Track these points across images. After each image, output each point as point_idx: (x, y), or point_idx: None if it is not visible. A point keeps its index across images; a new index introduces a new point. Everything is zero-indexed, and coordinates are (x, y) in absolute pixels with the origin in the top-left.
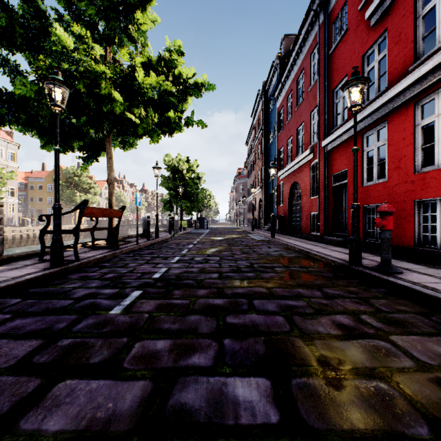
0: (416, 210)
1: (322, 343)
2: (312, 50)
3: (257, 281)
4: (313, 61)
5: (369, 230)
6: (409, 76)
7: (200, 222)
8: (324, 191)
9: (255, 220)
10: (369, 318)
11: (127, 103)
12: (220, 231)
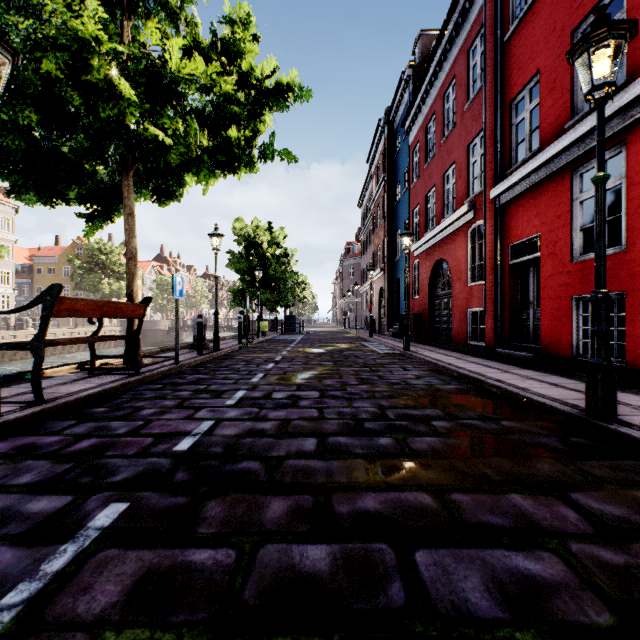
0: None
1: None
2: (471, 41)
3: (404, 464)
4: (474, 60)
5: (585, 340)
6: None
7: (290, 323)
8: (495, 273)
9: (373, 321)
10: None
11: (147, 104)
12: (320, 337)
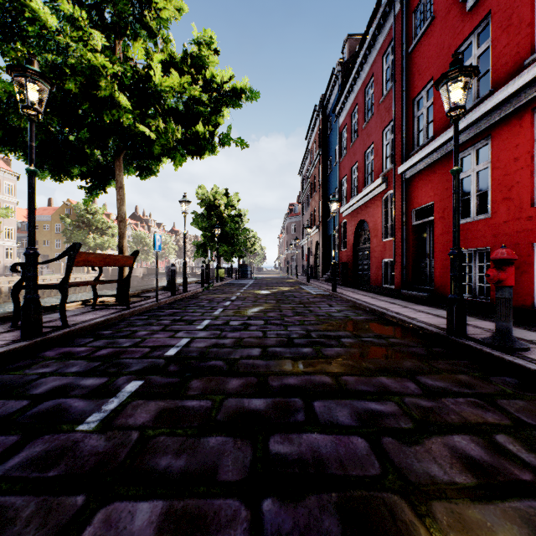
0: (535, 257)
1: (446, 511)
2: (385, 50)
3: (317, 362)
4: (387, 64)
5: (464, 283)
6: (526, 72)
7: (242, 270)
8: (402, 232)
9: (310, 269)
10: (511, 442)
11: (138, 111)
12: (267, 282)
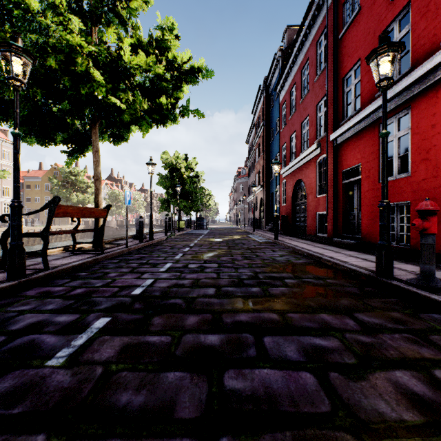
0: None
1: None
2: (319, 37)
3: (265, 300)
4: (320, 49)
5: None
6: None
7: (199, 222)
8: (333, 189)
9: (256, 221)
10: None
11: (110, 84)
12: (220, 231)
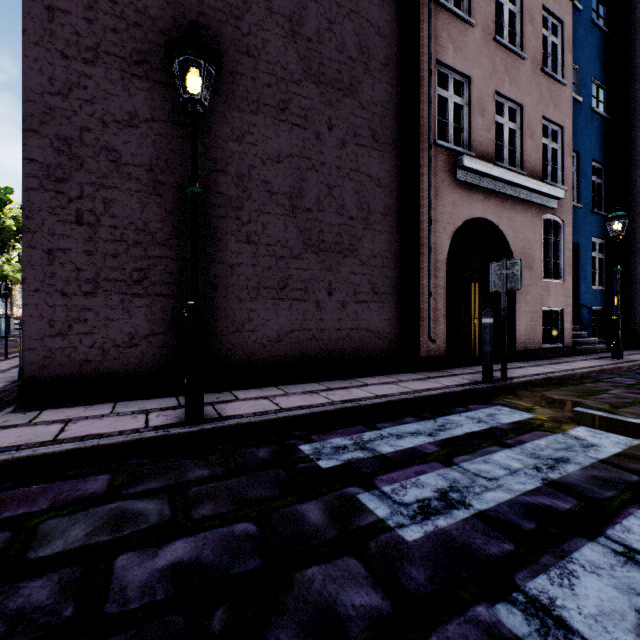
0: None
1: None
2: None
3: None
4: None
5: None
6: None
7: None
8: None
9: None
10: None
11: None
12: None
